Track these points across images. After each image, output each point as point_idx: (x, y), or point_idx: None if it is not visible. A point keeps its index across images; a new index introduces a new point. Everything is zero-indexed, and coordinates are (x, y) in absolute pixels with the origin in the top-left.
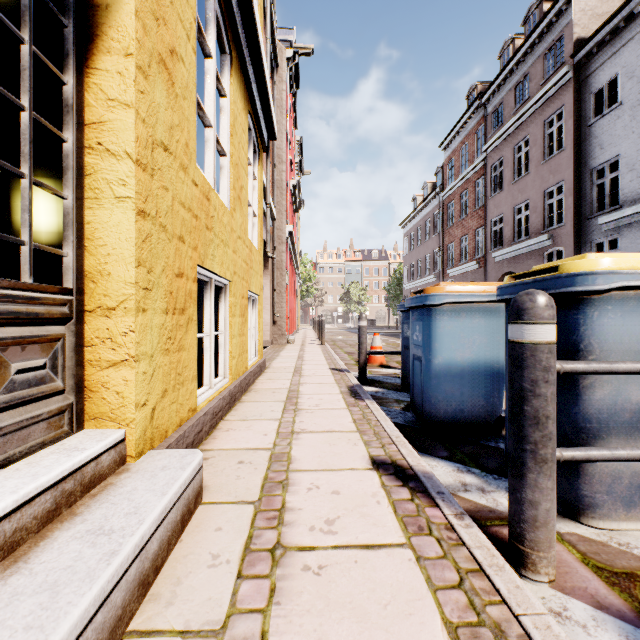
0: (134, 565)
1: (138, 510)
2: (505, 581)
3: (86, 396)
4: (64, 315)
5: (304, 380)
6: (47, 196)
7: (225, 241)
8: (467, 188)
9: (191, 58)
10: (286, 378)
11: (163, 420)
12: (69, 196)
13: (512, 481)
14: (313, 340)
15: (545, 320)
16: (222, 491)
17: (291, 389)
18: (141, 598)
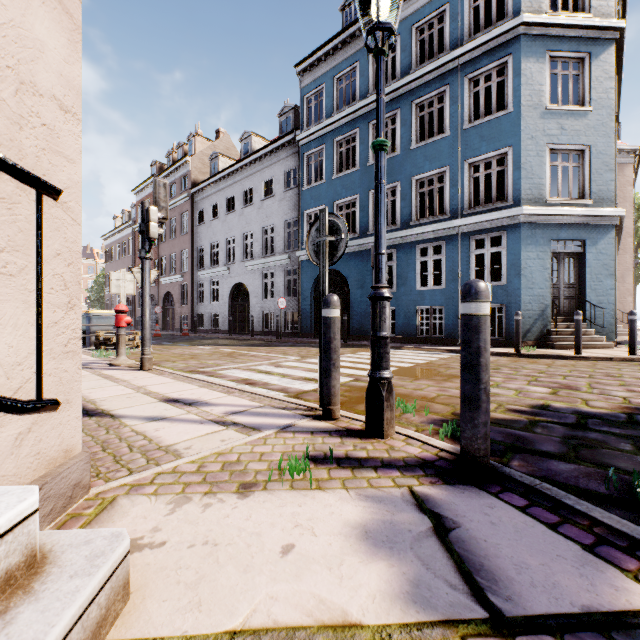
0: None
1: None
2: None
3: None
4: None
5: None
6: None
7: None
8: None
9: None
10: None
11: None
12: None
13: None
14: None
15: None
16: None
17: None
18: None
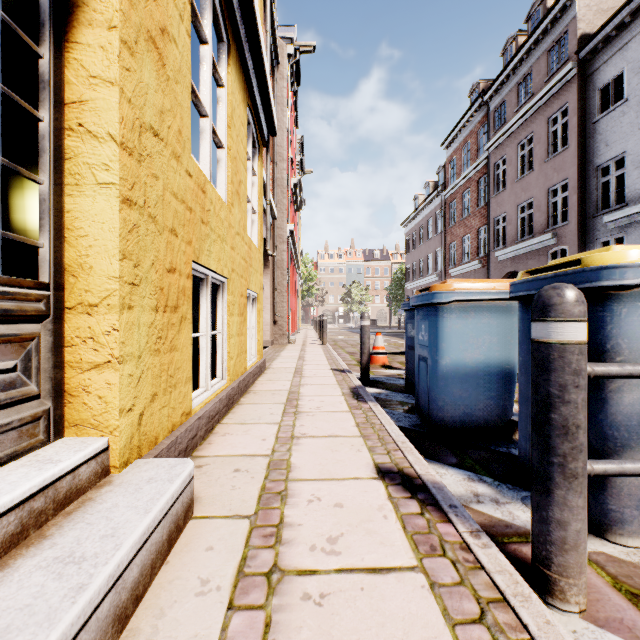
0: (107, 599)
1: (116, 532)
2: (533, 615)
3: (66, 401)
4: (39, 312)
5: (305, 381)
6: (23, 182)
7: (222, 237)
8: (469, 187)
9: (184, 40)
10: (286, 379)
11: (152, 426)
12: (45, 181)
13: (536, 497)
14: (314, 340)
15: (575, 317)
16: (215, 503)
17: (291, 390)
18: (117, 635)
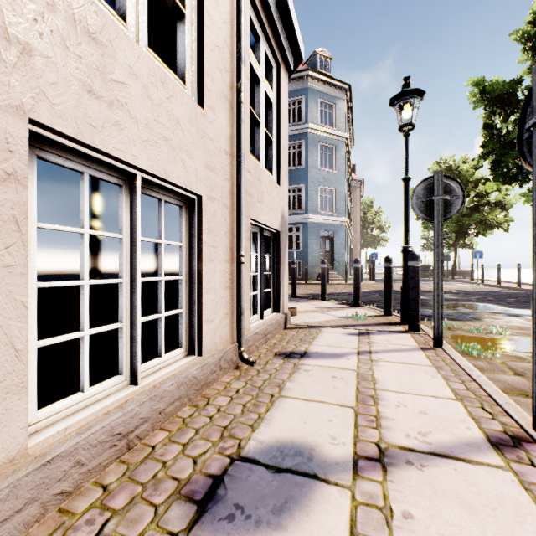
0: None
1: None
2: None
3: None
4: None
5: None
6: None
7: None
8: None
9: None
10: None
11: None
12: None
13: None
14: None
15: None
16: None
17: None
18: None
